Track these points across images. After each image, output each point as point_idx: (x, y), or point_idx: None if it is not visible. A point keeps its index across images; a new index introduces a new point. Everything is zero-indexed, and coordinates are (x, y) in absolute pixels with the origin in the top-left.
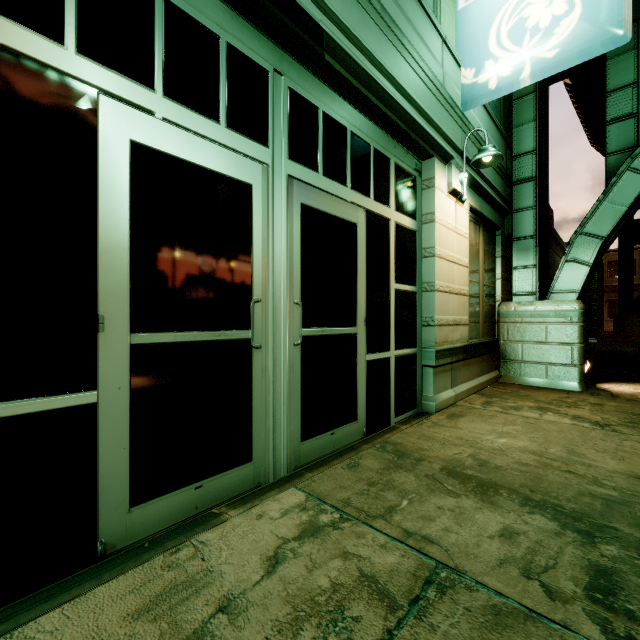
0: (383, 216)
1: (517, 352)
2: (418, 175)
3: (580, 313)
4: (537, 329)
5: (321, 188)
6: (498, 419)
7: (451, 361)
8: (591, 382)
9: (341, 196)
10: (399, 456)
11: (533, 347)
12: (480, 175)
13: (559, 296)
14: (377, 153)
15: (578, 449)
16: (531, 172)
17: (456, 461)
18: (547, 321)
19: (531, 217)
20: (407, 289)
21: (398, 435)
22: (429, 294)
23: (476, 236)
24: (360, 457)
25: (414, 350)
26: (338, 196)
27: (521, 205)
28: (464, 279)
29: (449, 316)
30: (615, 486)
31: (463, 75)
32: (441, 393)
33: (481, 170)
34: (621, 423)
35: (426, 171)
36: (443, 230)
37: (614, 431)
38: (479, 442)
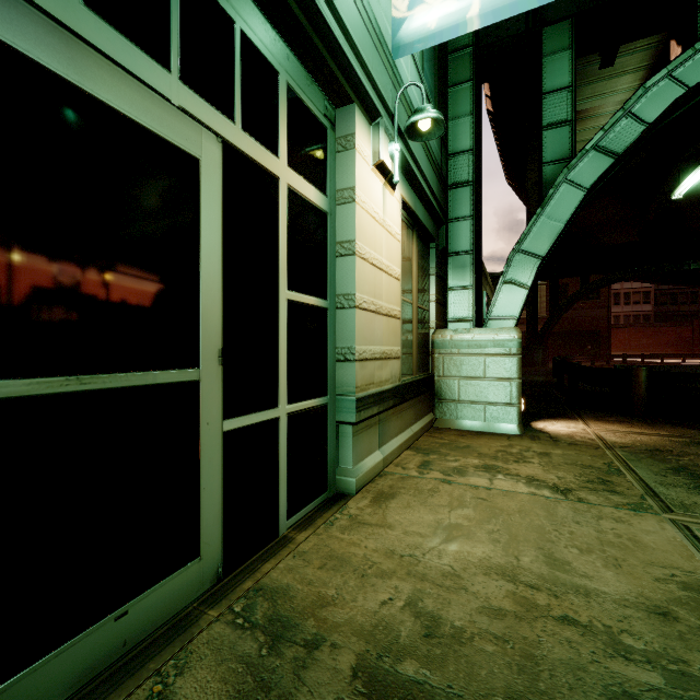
0: (264, 167)
1: (453, 390)
2: (330, 127)
3: (519, 343)
4: (475, 362)
5: (78, 32)
6: (441, 496)
7: (378, 411)
8: (525, 421)
9: (151, 83)
10: (274, 638)
11: (471, 384)
12: (414, 160)
13: (497, 323)
14: (250, 46)
15: (557, 550)
16: (468, 175)
17: (384, 630)
18: (485, 352)
19: (468, 229)
20: (311, 302)
21: (287, 562)
22: (347, 312)
23: (409, 243)
24: (184, 664)
25: (323, 400)
26: (141, 79)
27: (457, 214)
28: (395, 295)
29: (376, 346)
30: (646, 650)
31: (394, 5)
32: (364, 460)
33: (415, 154)
34: (581, 484)
35: (342, 124)
36: (367, 219)
37: (581, 501)
38: (420, 558)
